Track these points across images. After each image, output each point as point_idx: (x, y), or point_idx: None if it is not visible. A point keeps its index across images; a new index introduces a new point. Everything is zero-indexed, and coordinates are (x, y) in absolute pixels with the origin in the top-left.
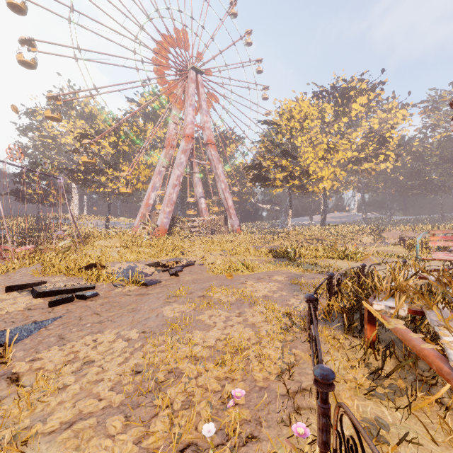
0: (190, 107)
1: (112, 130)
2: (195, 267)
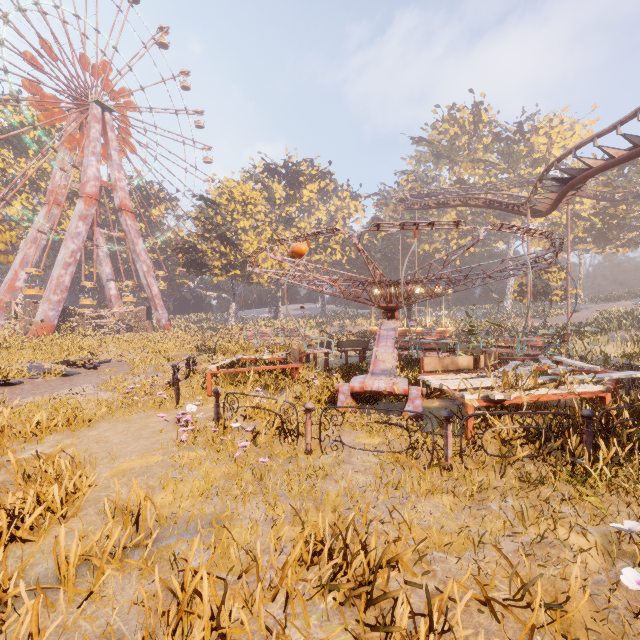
0: (93, 156)
1: None
2: (112, 364)
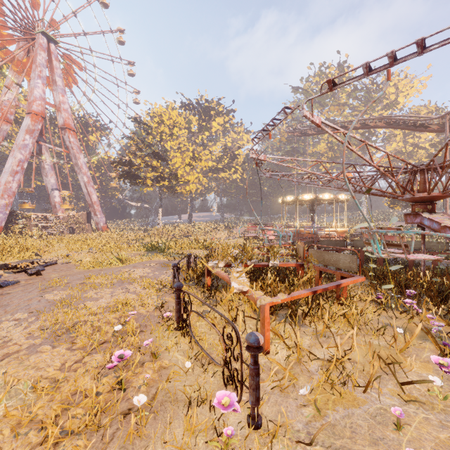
0: (39, 79)
1: None
2: (59, 266)
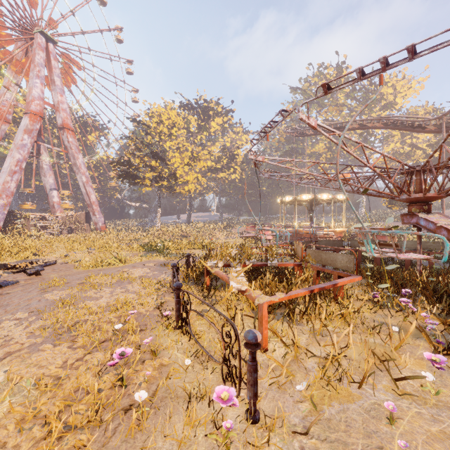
0: (38, 78)
1: None
2: (58, 266)
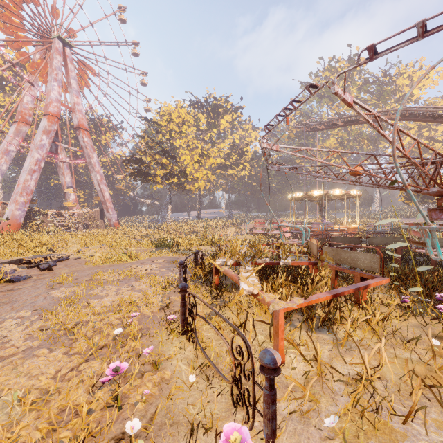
0: (55, 82)
1: None
2: (70, 261)
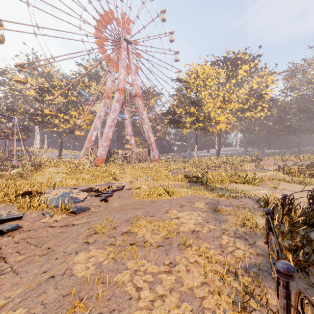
0: (123, 68)
1: (63, 84)
2: (123, 192)
